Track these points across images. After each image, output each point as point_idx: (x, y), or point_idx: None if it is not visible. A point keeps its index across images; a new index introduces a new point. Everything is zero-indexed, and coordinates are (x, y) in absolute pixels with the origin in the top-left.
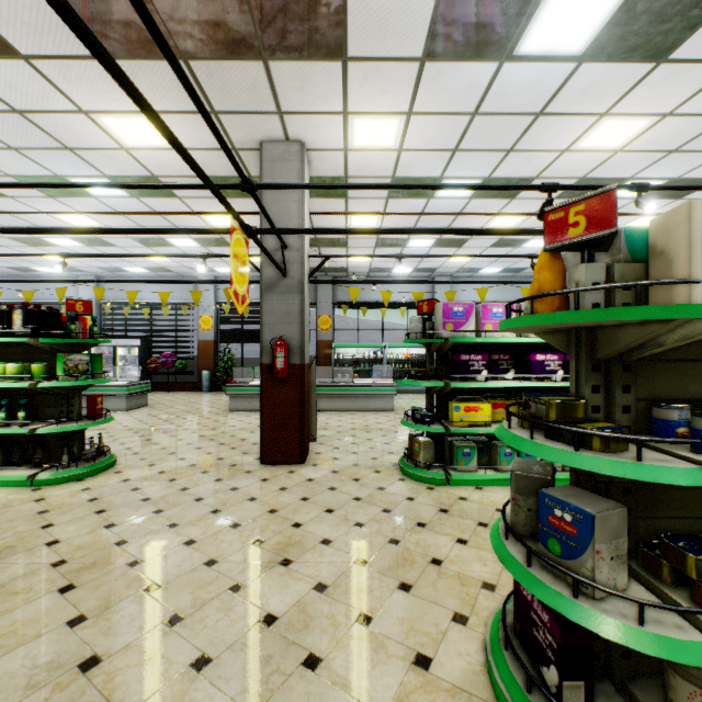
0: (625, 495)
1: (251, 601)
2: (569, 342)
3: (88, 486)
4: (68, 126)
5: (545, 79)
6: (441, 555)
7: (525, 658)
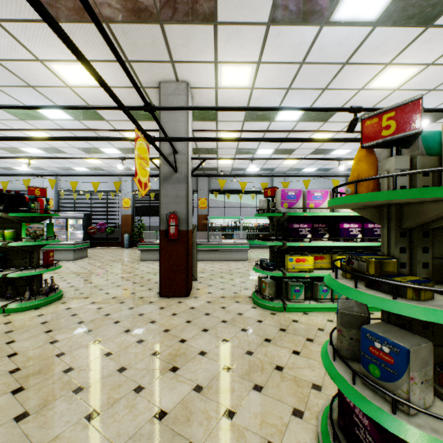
0: (425, 329)
1: (149, 400)
2: (381, 215)
3: (42, 313)
4: (30, 70)
5: (350, 38)
6: (282, 363)
7: None
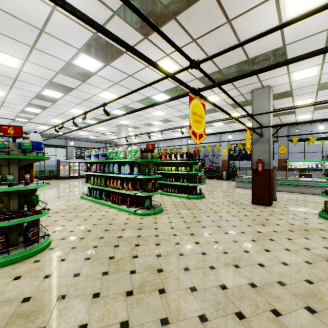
0: None
1: (253, 228)
2: None
3: (200, 201)
4: None
5: None
6: (327, 237)
7: None
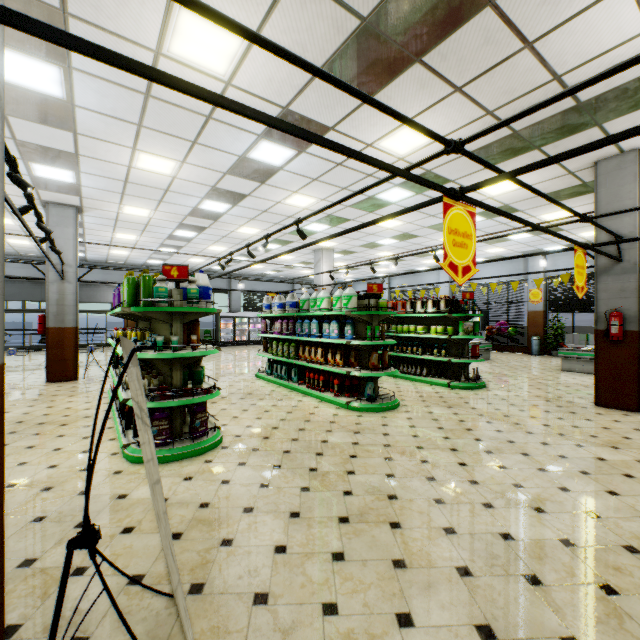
0: None
1: (588, 451)
2: None
3: (476, 393)
4: None
5: None
6: None
7: None
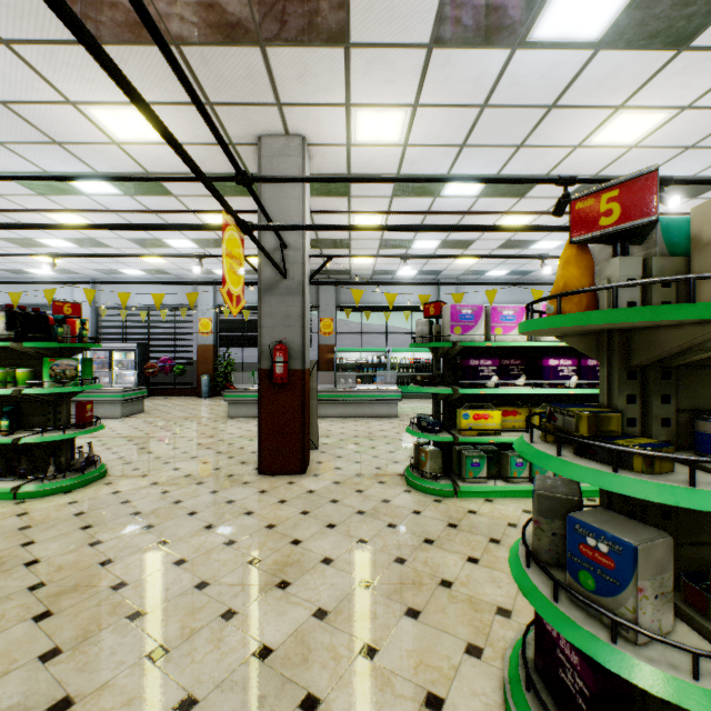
0: (664, 519)
1: (244, 630)
2: (599, 346)
3: (75, 499)
4: (55, 118)
5: (559, 68)
6: (451, 576)
7: (550, 702)
